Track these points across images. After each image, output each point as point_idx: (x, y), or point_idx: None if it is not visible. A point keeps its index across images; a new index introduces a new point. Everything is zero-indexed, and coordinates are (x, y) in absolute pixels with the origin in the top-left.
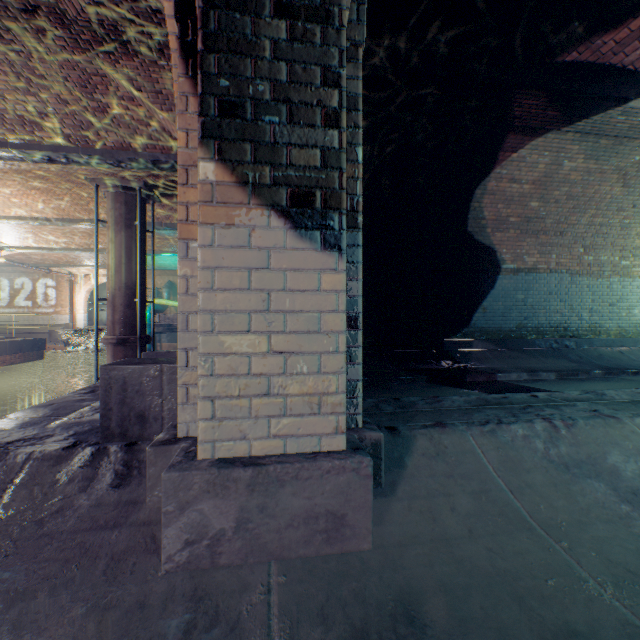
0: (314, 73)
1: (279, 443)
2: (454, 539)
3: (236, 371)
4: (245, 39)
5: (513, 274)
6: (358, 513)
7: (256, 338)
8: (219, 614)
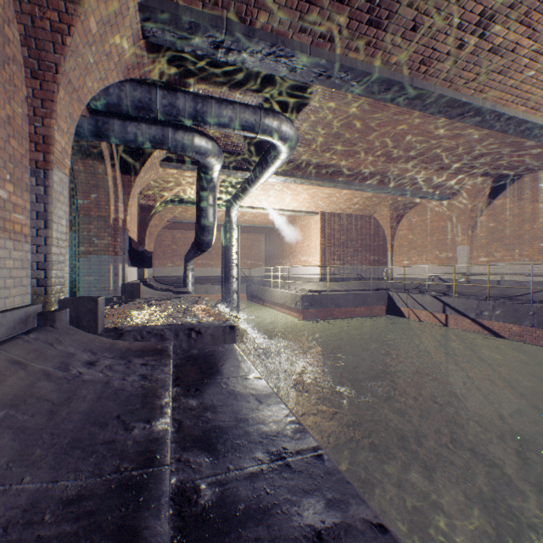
0: None
1: None
2: None
3: None
4: None
5: None
6: None
7: None
8: None
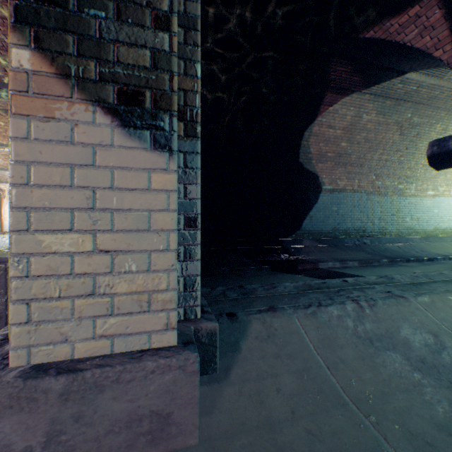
0: None
1: (106, 343)
2: (278, 423)
3: (56, 271)
4: None
5: (330, 193)
6: (184, 410)
7: (80, 237)
8: None
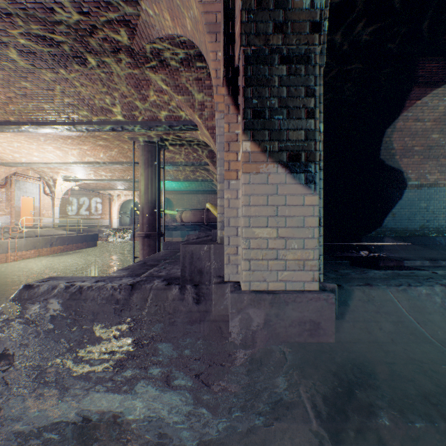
0: (300, 91)
1: (282, 284)
2: (382, 342)
3: (260, 246)
4: (265, 78)
5: (417, 188)
6: (327, 322)
7: (270, 230)
8: (263, 359)
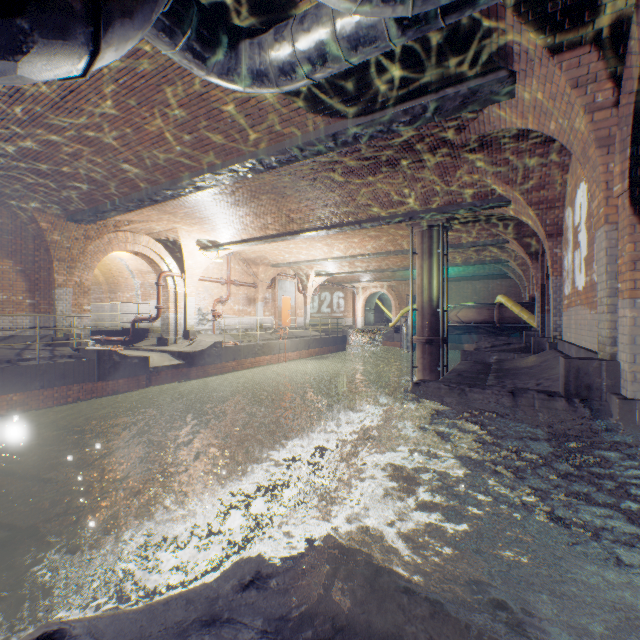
0: None
1: None
2: None
3: None
4: None
5: None
6: None
7: None
8: None
